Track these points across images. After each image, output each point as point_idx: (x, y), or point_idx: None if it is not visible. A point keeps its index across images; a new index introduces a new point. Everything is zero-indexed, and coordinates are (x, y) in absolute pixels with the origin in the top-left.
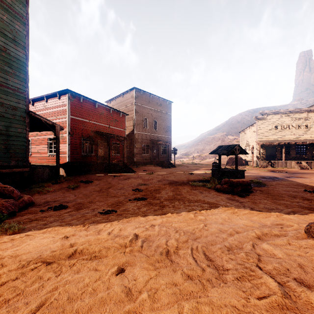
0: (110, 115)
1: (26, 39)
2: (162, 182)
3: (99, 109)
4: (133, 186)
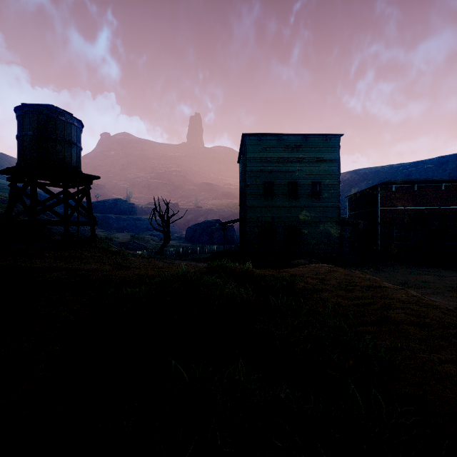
0: (441, 193)
1: (338, 171)
2: (454, 285)
3: (420, 190)
4: (408, 281)
